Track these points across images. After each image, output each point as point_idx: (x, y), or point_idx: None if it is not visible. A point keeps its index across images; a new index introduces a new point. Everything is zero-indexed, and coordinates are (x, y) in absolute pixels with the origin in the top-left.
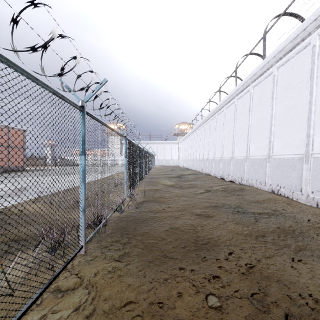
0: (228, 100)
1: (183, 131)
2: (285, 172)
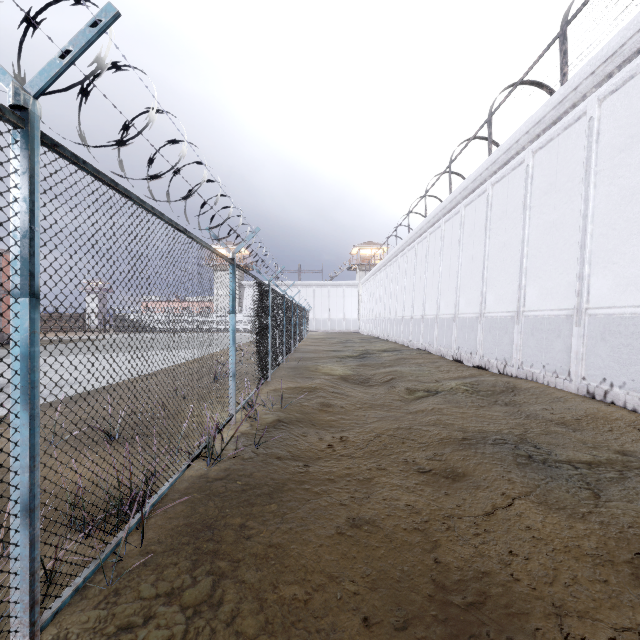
0: (471, 187)
1: (367, 260)
2: (626, 348)
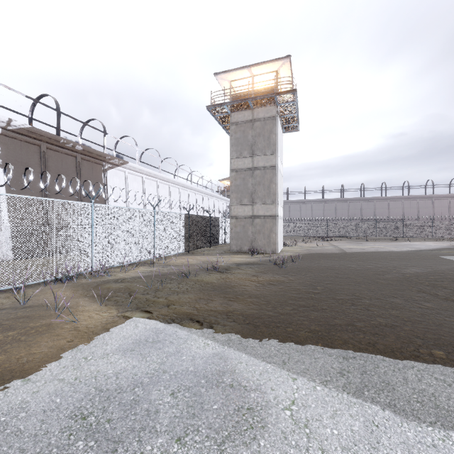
0: None
1: None
2: None
